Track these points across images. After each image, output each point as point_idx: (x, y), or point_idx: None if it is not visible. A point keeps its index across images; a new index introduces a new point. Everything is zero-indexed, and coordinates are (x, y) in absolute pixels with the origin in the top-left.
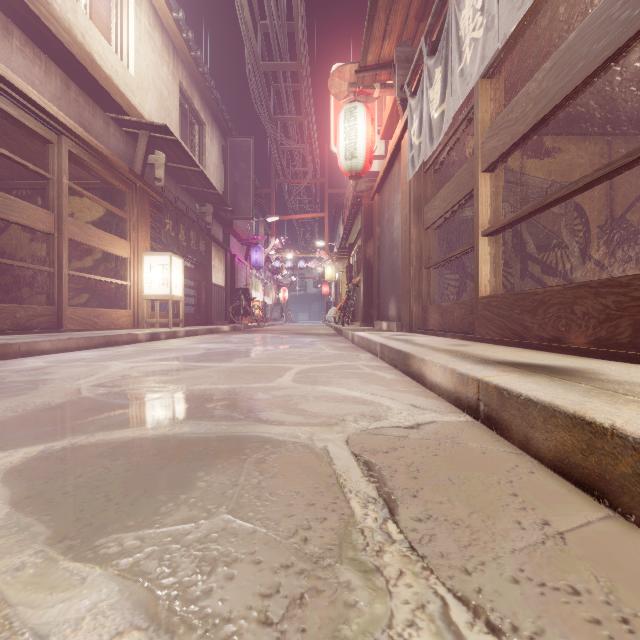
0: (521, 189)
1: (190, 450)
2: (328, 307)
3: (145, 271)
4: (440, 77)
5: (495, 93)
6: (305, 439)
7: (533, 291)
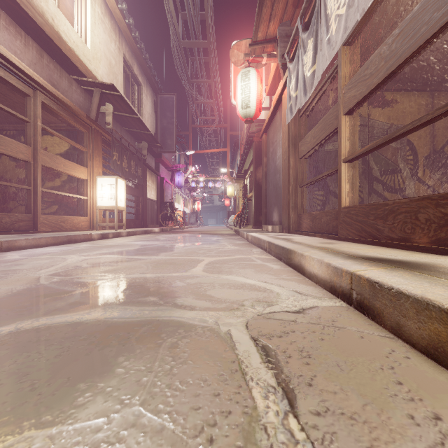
0: (369, 130)
1: (115, 334)
2: (229, 215)
3: (98, 189)
4: (312, 46)
5: (353, 57)
6: (212, 323)
7: (384, 203)
